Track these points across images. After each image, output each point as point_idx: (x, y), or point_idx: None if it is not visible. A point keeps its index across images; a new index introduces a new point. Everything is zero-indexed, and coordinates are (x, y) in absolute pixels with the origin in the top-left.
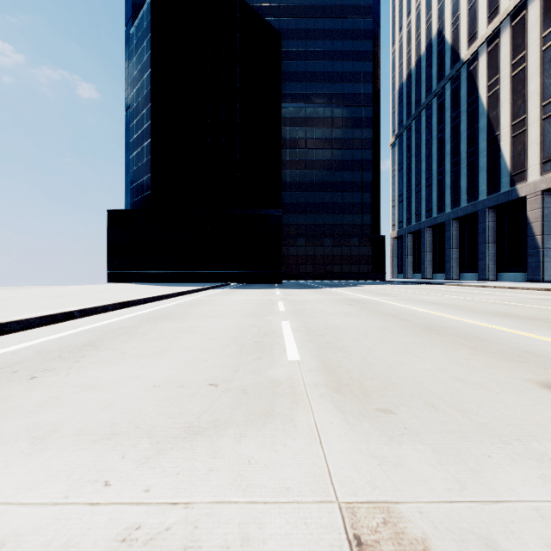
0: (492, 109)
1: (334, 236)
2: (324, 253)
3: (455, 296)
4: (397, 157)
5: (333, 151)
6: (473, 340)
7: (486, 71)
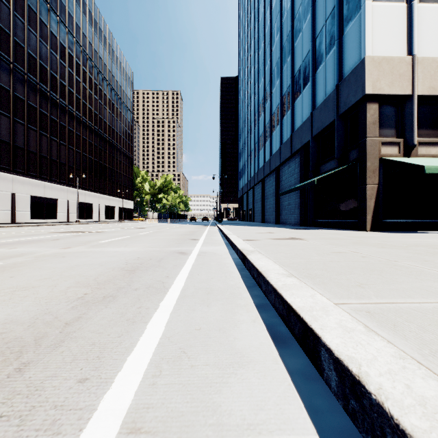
0: None
1: None
2: None
3: None
4: None
5: None
6: None
7: None
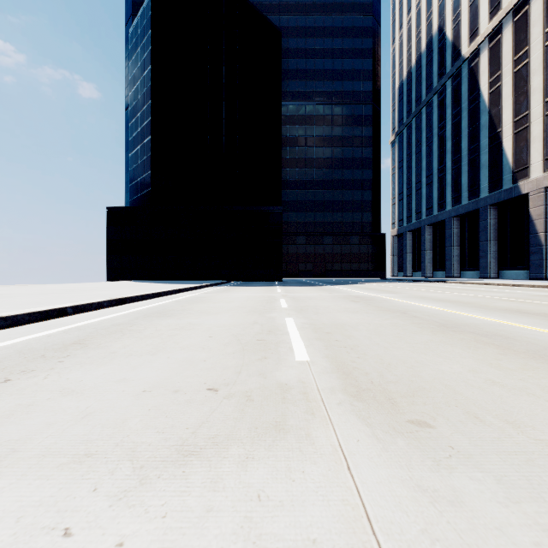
0: (494, 106)
1: (334, 234)
2: (324, 251)
3: (460, 293)
4: (397, 155)
5: (333, 149)
6: (495, 338)
7: (488, 68)
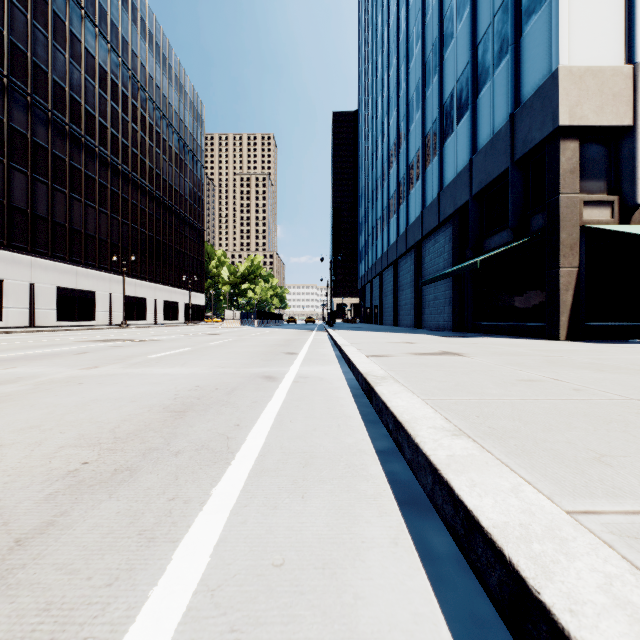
0: None
1: None
2: None
3: None
4: None
5: None
6: None
7: None
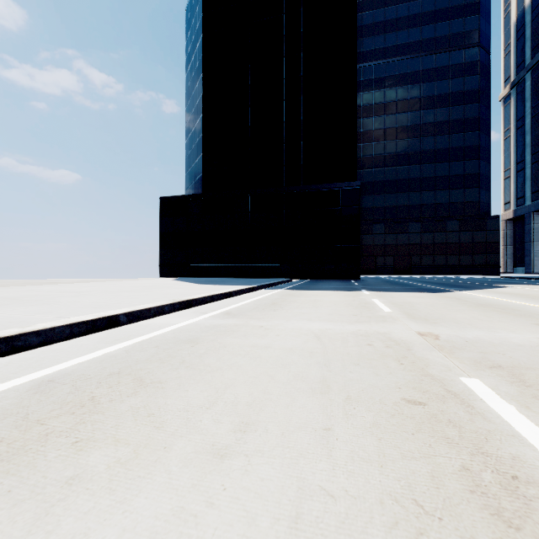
0: None
1: (423, 219)
2: (409, 241)
3: None
4: (513, 112)
5: (422, 113)
6: None
7: None
